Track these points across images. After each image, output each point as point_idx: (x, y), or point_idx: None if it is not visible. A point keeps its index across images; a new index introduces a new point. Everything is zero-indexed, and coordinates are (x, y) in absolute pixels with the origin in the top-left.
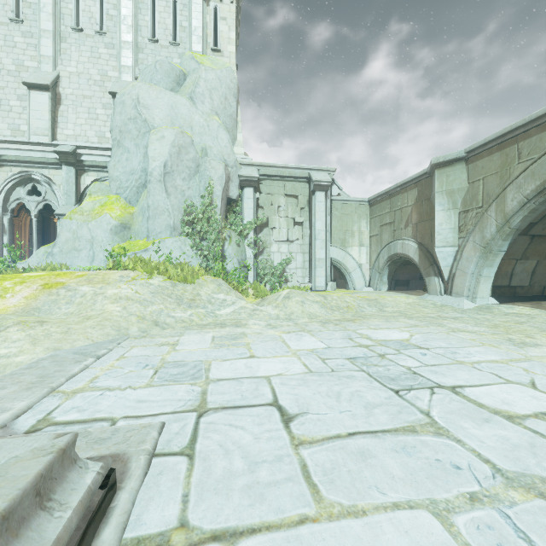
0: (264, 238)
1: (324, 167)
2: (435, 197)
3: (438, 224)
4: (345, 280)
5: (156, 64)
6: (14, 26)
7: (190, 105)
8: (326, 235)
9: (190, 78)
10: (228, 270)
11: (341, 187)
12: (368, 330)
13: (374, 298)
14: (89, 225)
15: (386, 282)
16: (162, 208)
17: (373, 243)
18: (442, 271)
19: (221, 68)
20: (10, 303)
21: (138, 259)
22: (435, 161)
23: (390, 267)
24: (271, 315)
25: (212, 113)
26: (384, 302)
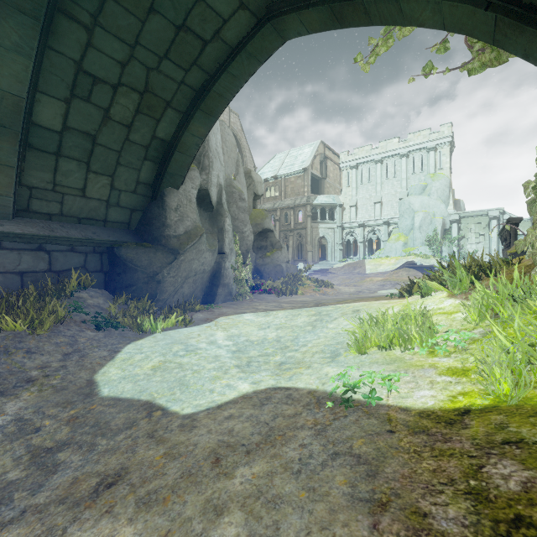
0: (462, 243)
1: (496, 208)
2: None
3: None
4: None
5: (415, 186)
6: (368, 184)
7: (428, 198)
8: (498, 239)
9: (428, 187)
10: (443, 256)
11: (510, 215)
12: None
13: None
14: (395, 244)
15: None
16: (418, 237)
17: None
18: None
19: (441, 179)
20: (392, 262)
21: (414, 253)
22: None
23: None
24: None
25: (437, 198)
26: None
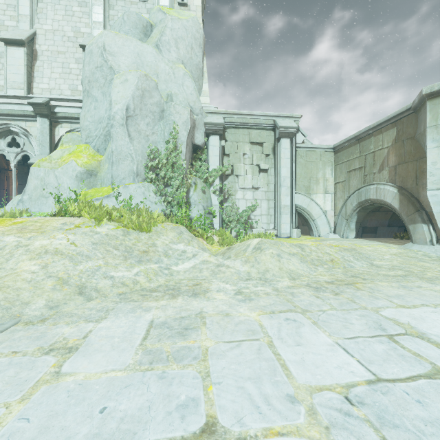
0: (229, 185)
1: (289, 114)
2: (427, 132)
3: (430, 164)
4: (309, 226)
5: (124, 15)
6: None
7: (156, 53)
8: (291, 181)
9: (157, 29)
10: (193, 216)
11: (306, 134)
12: (401, 311)
13: (350, 247)
14: (55, 172)
15: (354, 229)
16: (125, 153)
17: (338, 190)
18: (432, 218)
19: (187, 18)
20: None
21: (87, 204)
22: (427, 91)
23: (359, 214)
24: (240, 273)
25: (178, 62)
26: (365, 252)
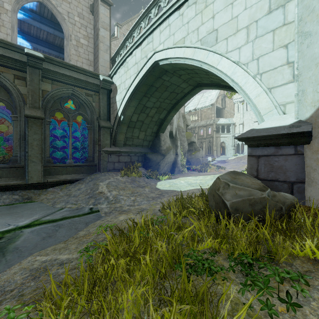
0: None
1: None
2: None
3: None
4: None
5: None
6: (250, 111)
7: None
8: None
9: None
10: None
11: None
12: None
13: None
14: None
15: None
16: None
17: None
18: None
19: None
20: None
21: None
22: None
23: None
24: None
25: None
26: None
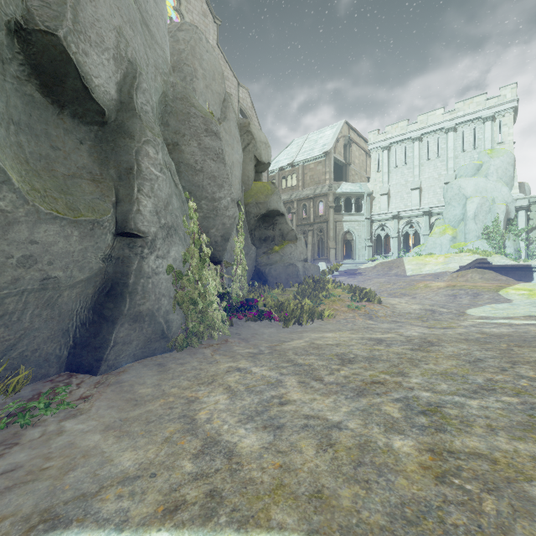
0: (533, 235)
1: None
2: None
3: None
4: None
5: (466, 166)
6: (404, 167)
7: (485, 180)
8: None
9: (484, 166)
10: (507, 253)
11: None
12: None
13: None
14: (439, 238)
15: None
16: (473, 229)
17: None
18: None
19: (503, 155)
20: (440, 260)
21: (469, 249)
22: None
23: None
24: None
25: (497, 180)
26: None
